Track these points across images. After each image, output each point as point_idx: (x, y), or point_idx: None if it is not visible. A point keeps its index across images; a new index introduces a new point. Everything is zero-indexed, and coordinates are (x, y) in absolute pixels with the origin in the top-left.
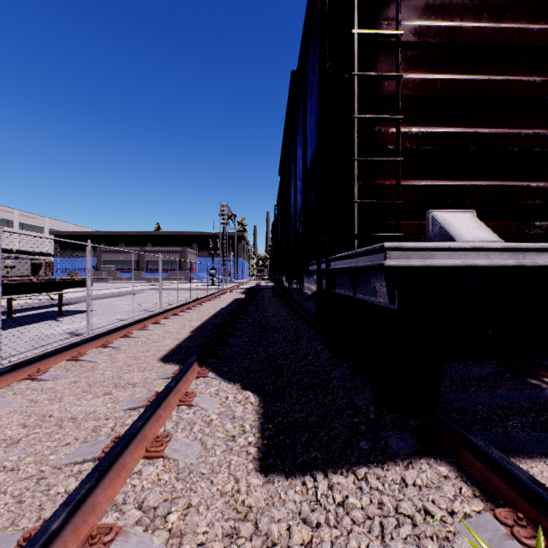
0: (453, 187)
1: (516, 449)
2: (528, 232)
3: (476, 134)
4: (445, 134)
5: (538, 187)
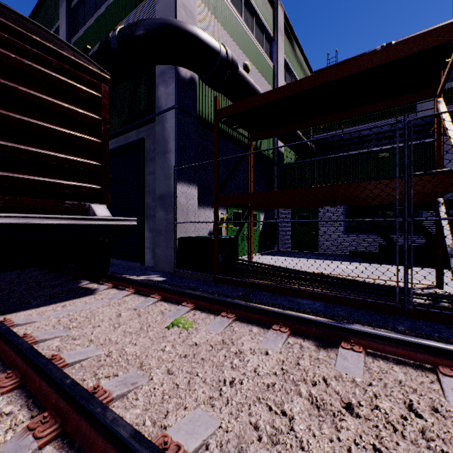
0: (11, 177)
1: (22, 309)
2: (62, 206)
3: (28, 150)
4: (4, 146)
5: (68, 184)
